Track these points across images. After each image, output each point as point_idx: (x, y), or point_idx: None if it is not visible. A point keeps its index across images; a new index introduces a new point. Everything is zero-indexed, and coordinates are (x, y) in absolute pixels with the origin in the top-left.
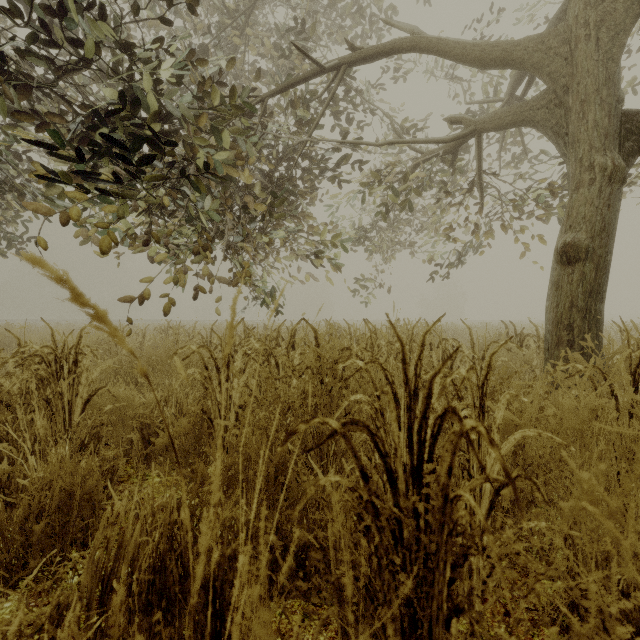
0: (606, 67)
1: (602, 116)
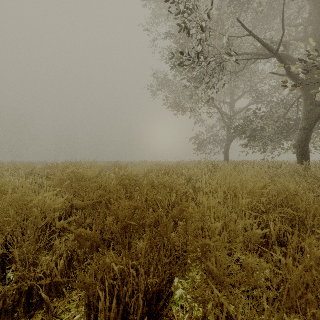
0: (304, 104)
1: (303, 115)
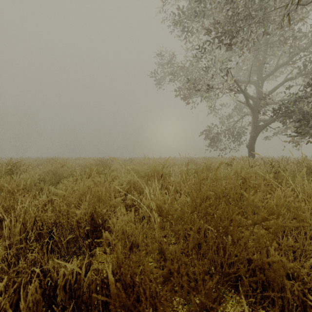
0: None
1: None
